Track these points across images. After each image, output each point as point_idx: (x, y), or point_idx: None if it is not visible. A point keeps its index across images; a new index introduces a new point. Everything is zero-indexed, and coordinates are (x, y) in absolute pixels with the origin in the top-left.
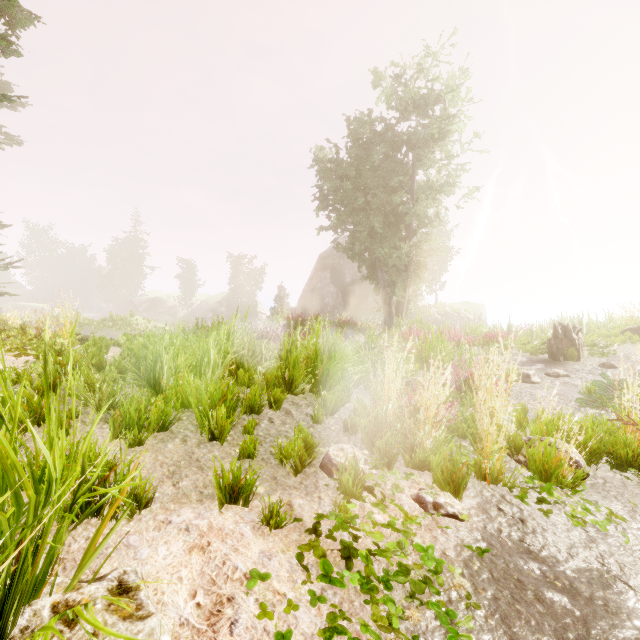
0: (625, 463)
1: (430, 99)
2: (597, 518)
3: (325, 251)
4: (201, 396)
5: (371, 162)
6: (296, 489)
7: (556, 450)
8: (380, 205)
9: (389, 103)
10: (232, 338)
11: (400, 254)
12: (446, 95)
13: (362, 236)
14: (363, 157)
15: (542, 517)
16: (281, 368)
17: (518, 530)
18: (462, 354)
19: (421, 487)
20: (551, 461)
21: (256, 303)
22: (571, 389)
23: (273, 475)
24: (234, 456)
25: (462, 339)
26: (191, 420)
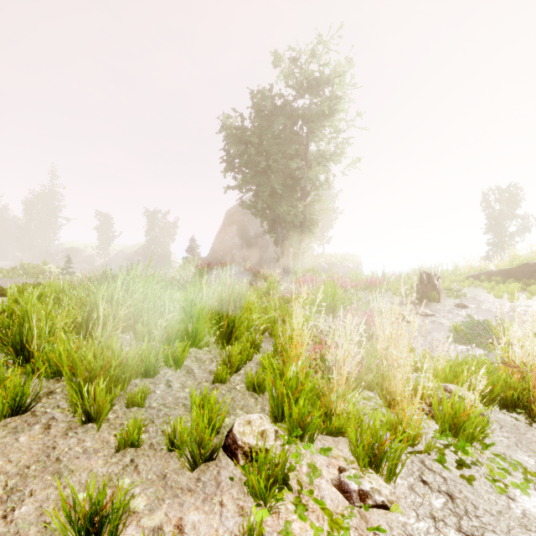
0: (511, 403)
1: (321, 81)
2: (513, 477)
3: (232, 209)
4: (75, 366)
5: (272, 131)
6: (191, 493)
7: (458, 398)
8: (279, 169)
9: (287, 82)
10: (131, 289)
11: (296, 212)
12: (334, 79)
13: (264, 195)
14: (265, 126)
15: (467, 487)
16: (184, 320)
17: (451, 513)
18: (351, 298)
19: (340, 465)
20: (460, 414)
21: (170, 253)
22: (439, 327)
23: (162, 471)
24: (113, 445)
25: (348, 285)
26: (66, 392)
